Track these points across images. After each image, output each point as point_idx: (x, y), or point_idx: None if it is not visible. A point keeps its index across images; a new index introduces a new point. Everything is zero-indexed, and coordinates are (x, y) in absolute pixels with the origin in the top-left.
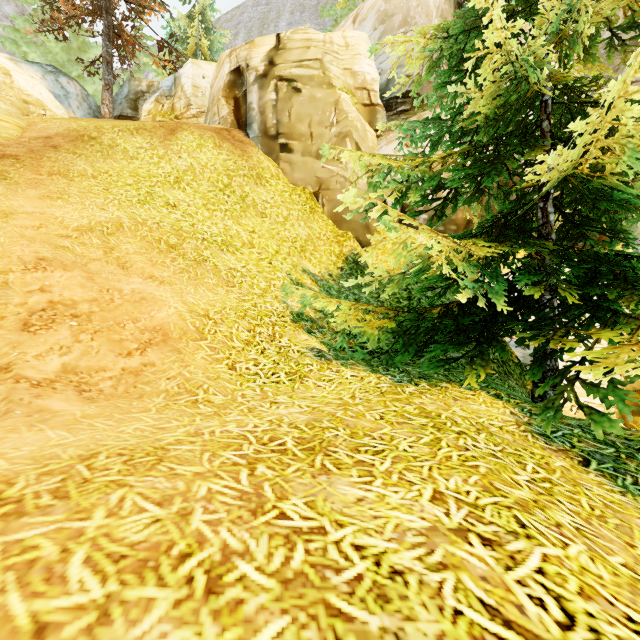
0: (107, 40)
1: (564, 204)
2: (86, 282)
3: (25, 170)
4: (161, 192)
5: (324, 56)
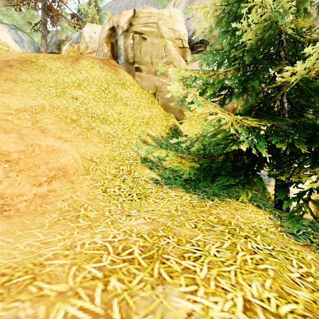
0: (43, 12)
1: (291, 98)
2: (18, 140)
3: None
4: (69, 91)
5: (158, 21)
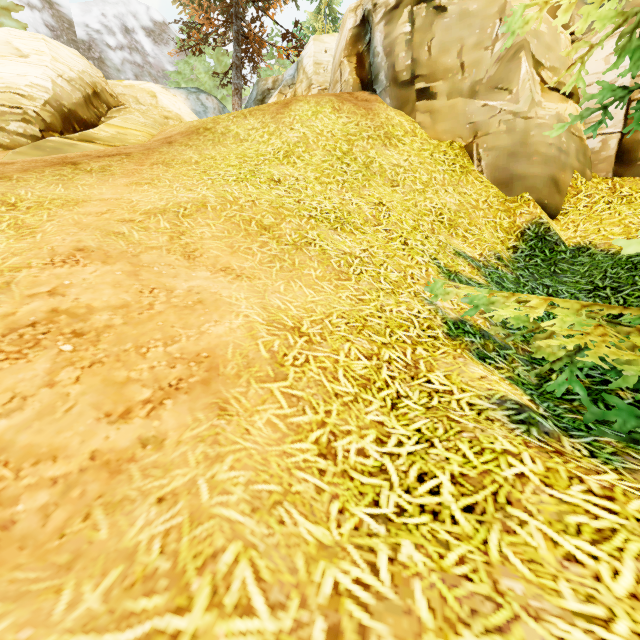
0: (236, 45)
1: None
2: (125, 279)
3: (129, 163)
4: (266, 169)
5: None
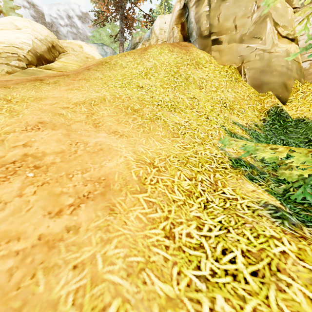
0: (121, 21)
1: None
2: (63, 137)
3: (68, 79)
4: (135, 81)
5: None
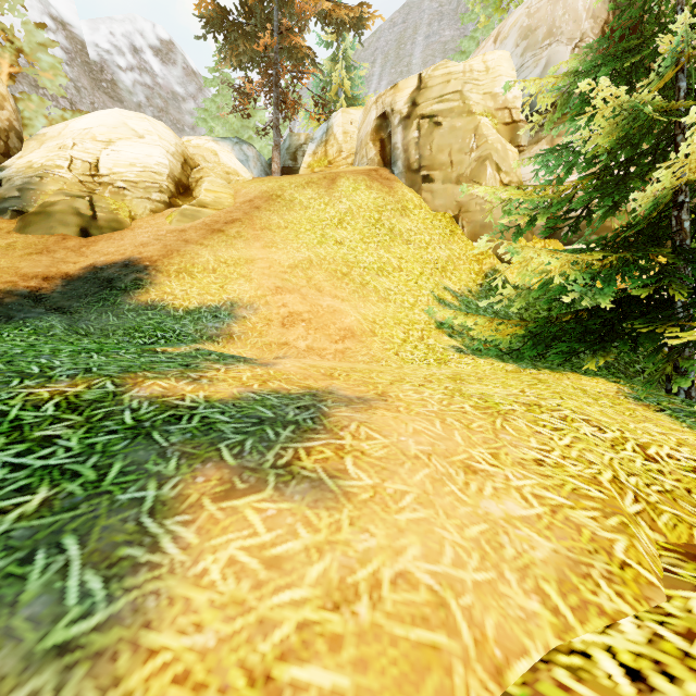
0: (276, 109)
1: None
2: (302, 301)
3: (248, 229)
4: (330, 233)
5: (464, 86)
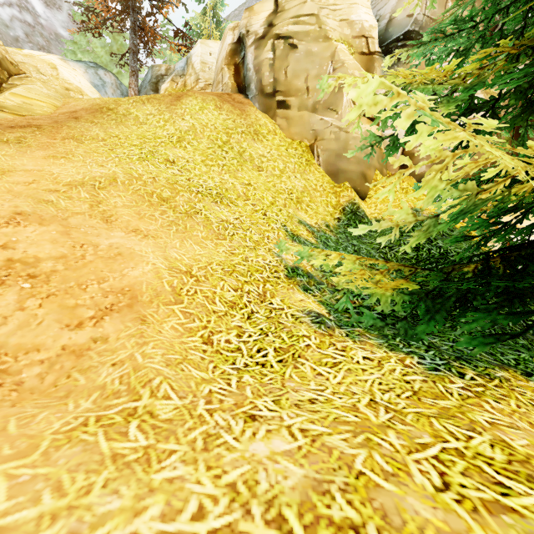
0: (133, 34)
1: None
2: (60, 237)
3: (42, 136)
4: (163, 150)
5: (320, 10)
